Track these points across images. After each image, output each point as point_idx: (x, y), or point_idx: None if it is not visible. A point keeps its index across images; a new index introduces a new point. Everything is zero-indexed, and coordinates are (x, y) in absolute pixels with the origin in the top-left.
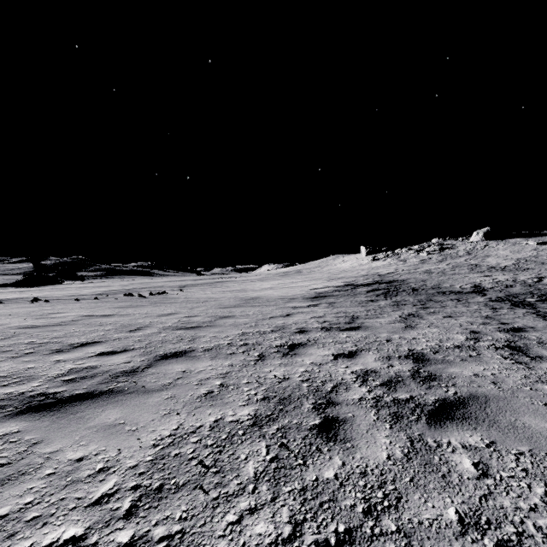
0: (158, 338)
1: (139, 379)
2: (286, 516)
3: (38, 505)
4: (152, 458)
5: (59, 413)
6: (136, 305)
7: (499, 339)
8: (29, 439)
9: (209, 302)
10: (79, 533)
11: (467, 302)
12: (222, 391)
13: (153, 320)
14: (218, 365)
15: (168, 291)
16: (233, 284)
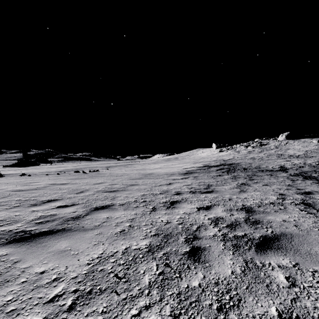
0: (93, 197)
1: (81, 222)
2: (168, 311)
3: (14, 302)
4: (86, 272)
5: (32, 243)
6: (81, 178)
7: (297, 199)
8: (13, 259)
9: (124, 176)
10: None
11: (276, 176)
12: (130, 230)
13: (90, 187)
14: (128, 214)
15: (100, 170)
16: (138, 165)
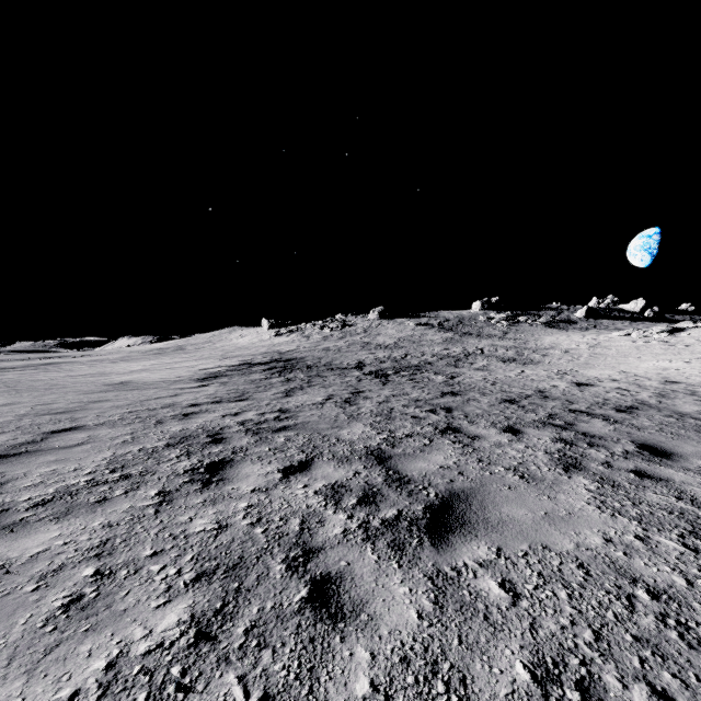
0: (26, 423)
1: (47, 444)
2: (196, 460)
3: (49, 480)
4: (107, 462)
5: None
6: None
7: (343, 398)
8: None
9: (57, 389)
10: (90, 479)
11: (345, 376)
12: (136, 440)
13: None
14: (120, 430)
15: None
16: (79, 366)
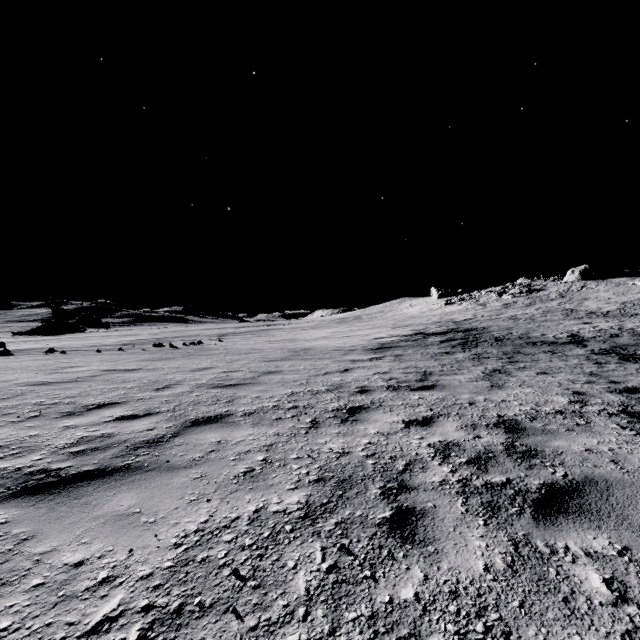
0: (189, 399)
1: (163, 452)
2: None
3: (15, 633)
4: (172, 564)
5: (60, 497)
6: (166, 358)
7: (611, 403)
8: (18, 533)
9: (252, 354)
10: None
11: (564, 356)
12: (265, 470)
13: (185, 376)
14: (261, 434)
15: (205, 341)
16: (281, 332)
